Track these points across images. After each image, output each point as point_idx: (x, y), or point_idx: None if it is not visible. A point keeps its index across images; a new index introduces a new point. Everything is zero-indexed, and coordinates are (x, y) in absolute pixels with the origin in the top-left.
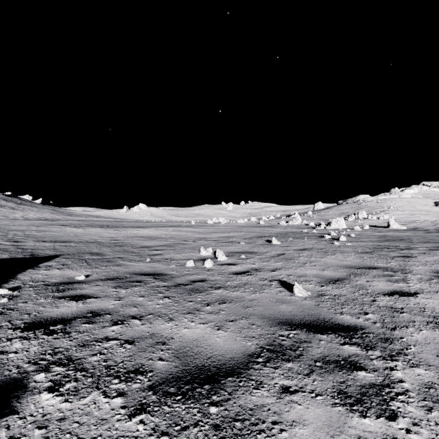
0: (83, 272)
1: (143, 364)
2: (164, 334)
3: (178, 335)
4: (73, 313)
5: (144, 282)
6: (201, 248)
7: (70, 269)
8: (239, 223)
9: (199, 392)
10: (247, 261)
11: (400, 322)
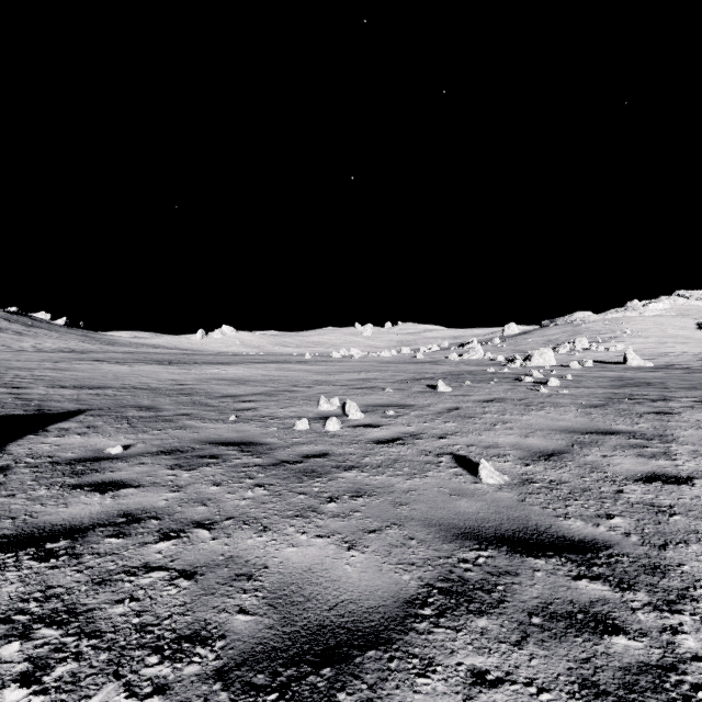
0: (120, 440)
1: (209, 622)
2: (252, 558)
3: (277, 561)
4: (92, 516)
5: (223, 457)
6: (321, 399)
7: (99, 434)
8: (382, 357)
9: (312, 683)
10: (398, 421)
11: (672, 534)
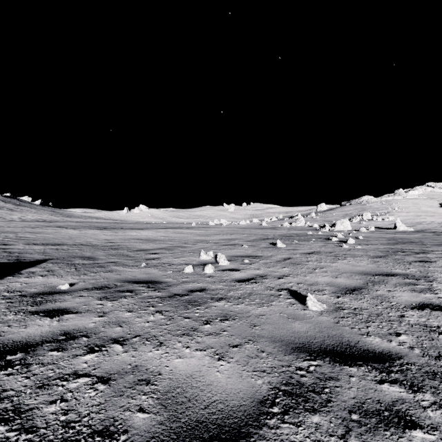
0: (68, 280)
1: (116, 419)
2: (151, 367)
3: (168, 369)
4: (42, 334)
5: (135, 292)
6: (201, 252)
7: (55, 276)
8: (241, 224)
9: None
10: (251, 266)
11: None
